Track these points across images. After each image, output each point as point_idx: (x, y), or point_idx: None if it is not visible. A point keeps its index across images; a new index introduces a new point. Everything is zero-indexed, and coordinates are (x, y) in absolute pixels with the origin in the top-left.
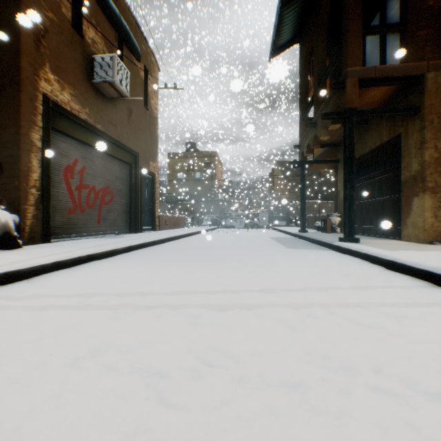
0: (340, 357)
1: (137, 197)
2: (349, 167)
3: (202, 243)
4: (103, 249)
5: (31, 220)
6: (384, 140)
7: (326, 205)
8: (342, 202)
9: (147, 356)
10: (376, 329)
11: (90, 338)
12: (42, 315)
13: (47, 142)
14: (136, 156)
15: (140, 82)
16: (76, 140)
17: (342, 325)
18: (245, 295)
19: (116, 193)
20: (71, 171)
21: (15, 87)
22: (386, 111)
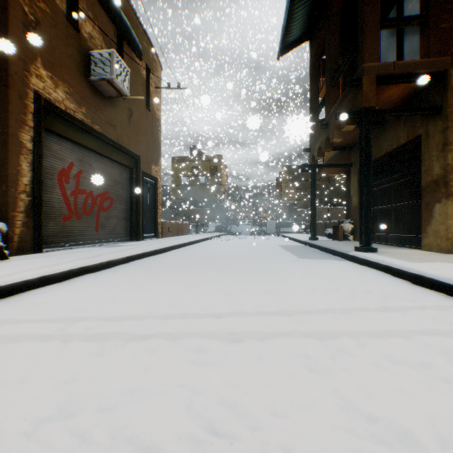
0: (389, 417)
1: (138, 203)
2: (366, 171)
3: (207, 252)
4: (98, 260)
5: (20, 229)
6: (401, 142)
7: (336, 211)
8: (354, 209)
9: (133, 418)
10: (424, 369)
11: (64, 386)
12: (11, 350)
13: (39, 143)
14: (137, 160)
15: (141, 81)
16: (71, 142)
17: (380, 364)
18: (258, 320)
19: (115, 198)
20: (66, 175)
21: (2, 83)
22: (405, 111)
